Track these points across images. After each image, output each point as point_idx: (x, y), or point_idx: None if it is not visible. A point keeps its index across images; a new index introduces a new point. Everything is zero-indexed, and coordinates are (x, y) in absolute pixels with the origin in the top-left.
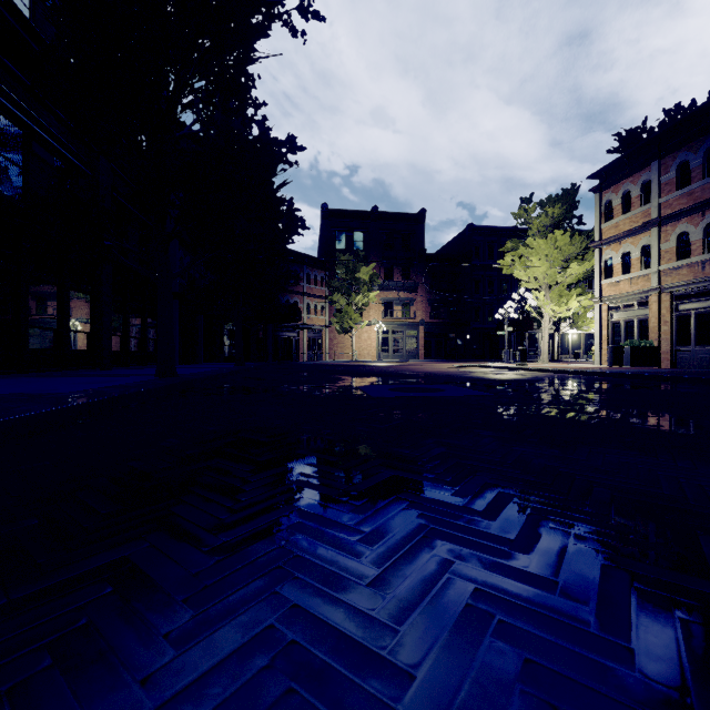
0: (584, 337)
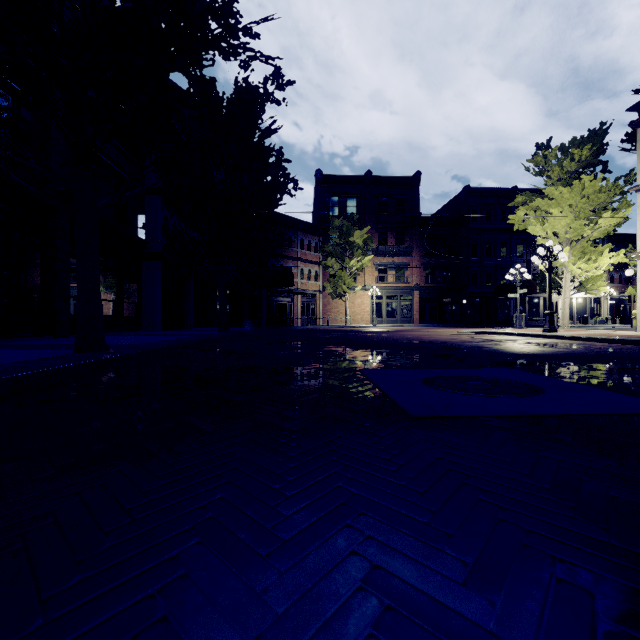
0: (589, 301)
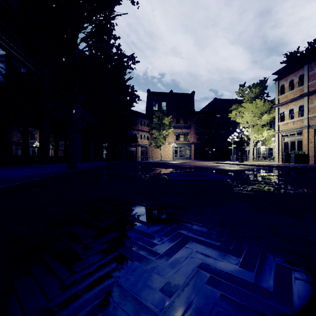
0: (268, 150)
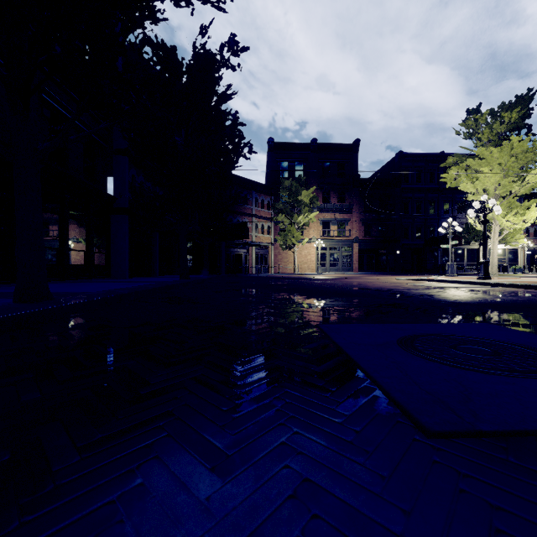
0: (508, 252)
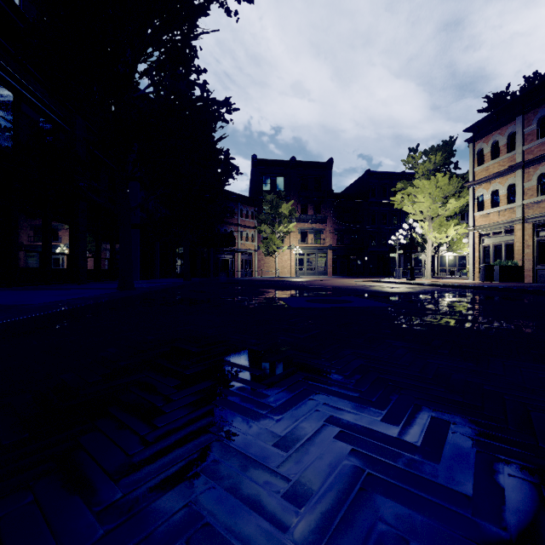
0: (457, 258)
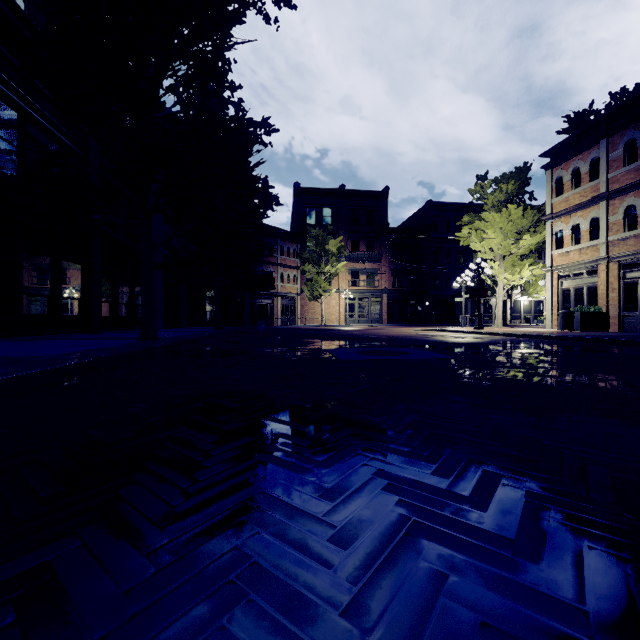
0: (534, 304)
